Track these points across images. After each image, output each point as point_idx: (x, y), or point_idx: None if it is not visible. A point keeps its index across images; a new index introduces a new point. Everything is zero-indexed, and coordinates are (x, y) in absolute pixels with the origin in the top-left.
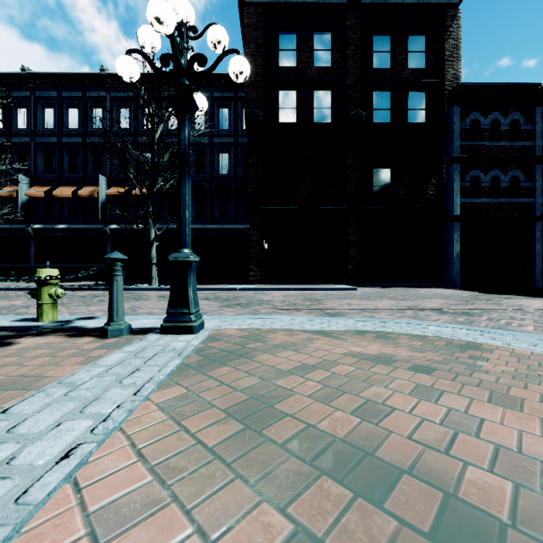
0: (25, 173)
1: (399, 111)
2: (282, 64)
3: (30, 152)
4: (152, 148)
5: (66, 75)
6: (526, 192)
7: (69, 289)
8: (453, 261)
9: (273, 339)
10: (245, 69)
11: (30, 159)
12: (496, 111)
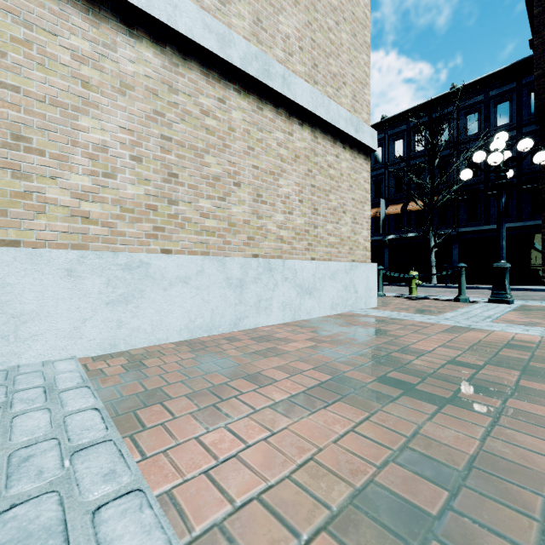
0: None
1: None
2: None
3: None
4: (431, 174)
5: None
6: None
7: None
8: None
9: None
10: None
11: None
12: None
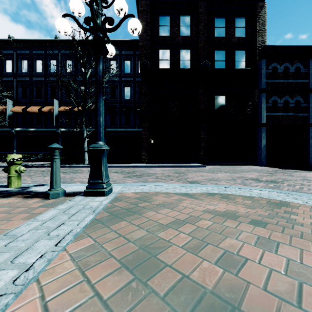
0: (10, 98)
1: (230, 62)
2: (161, 34)
3: (13, 86)
4: (84, 83)
5: (35, 40)
6: (304, 109)
7: (35, 166)
8: (262, 150)
9: (156, 200)
10: (138, 27)
11: (14, 90)
12: (287, 62)
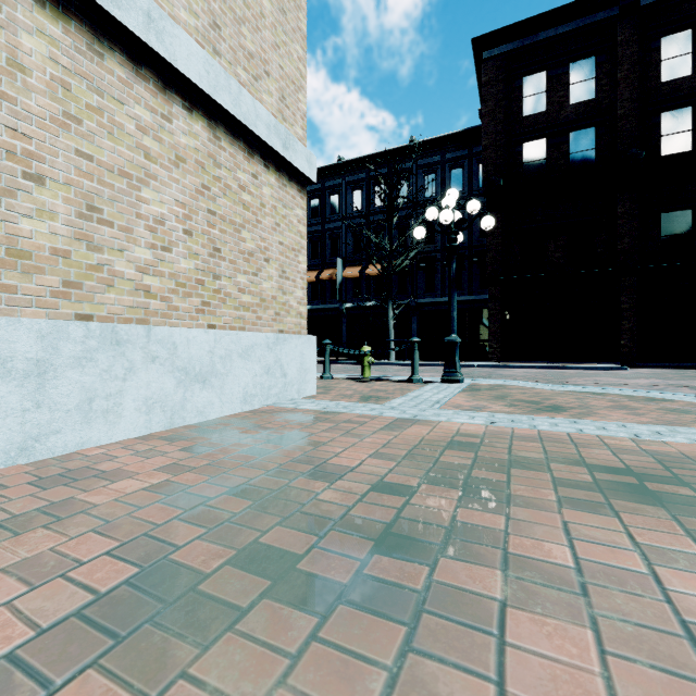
0: None
1: None
2: (527, 112)
3: None
4: (390, 233)
5: None
6: None
7: None
8: None
9: (510, 388)
10: (491, 224)
11: None
12: None
